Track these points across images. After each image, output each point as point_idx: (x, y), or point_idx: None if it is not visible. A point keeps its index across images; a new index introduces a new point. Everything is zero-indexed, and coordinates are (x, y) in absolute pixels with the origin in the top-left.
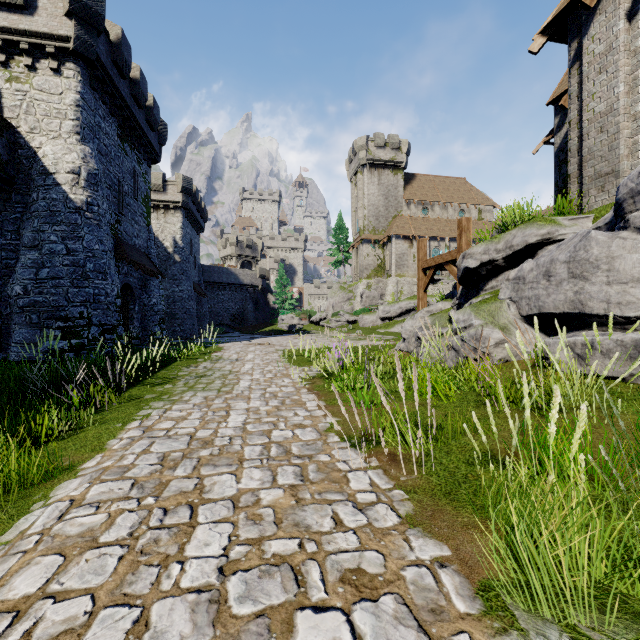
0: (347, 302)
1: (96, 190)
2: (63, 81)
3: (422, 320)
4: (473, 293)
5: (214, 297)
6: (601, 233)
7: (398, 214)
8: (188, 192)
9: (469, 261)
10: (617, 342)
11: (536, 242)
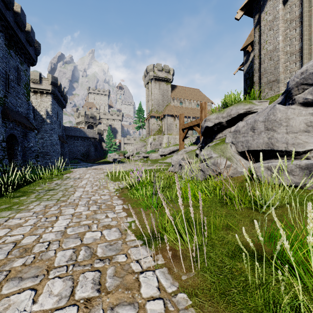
0: (143, 147)
1: None
2: None
3: (182, 155)
4: (209, 140)
5: (72, 144)
6: (281, 106)
7: (168, 104)
8: (55, 85)
9: (208, 123)
10: (296, 165)
11: (243, 113)
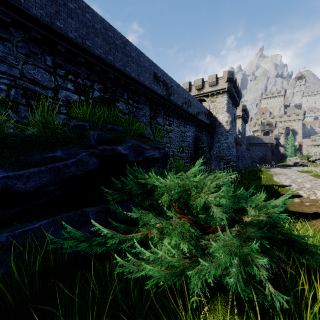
0: None
1: (231, 125)
2: (223, 99)
3: None
4: None
5: (250, 150)
6: None
7: None
8: (244, 110)
9: None
10: None
11: None
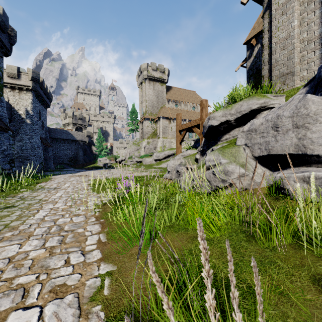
0: (137, 151)
1: None
2: None
3: (179, 160)
4: (212, 143)
5: (57, 147)
6: (314, 96)
7: (163, 106)
8: (36, 81)
9: (213, 121)
10: None
11: (257, 108)
